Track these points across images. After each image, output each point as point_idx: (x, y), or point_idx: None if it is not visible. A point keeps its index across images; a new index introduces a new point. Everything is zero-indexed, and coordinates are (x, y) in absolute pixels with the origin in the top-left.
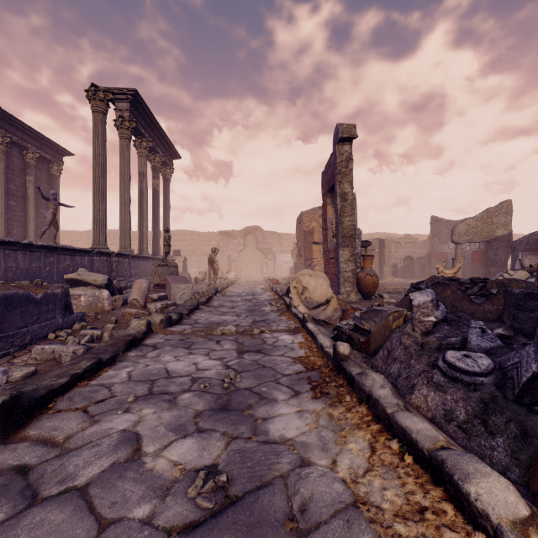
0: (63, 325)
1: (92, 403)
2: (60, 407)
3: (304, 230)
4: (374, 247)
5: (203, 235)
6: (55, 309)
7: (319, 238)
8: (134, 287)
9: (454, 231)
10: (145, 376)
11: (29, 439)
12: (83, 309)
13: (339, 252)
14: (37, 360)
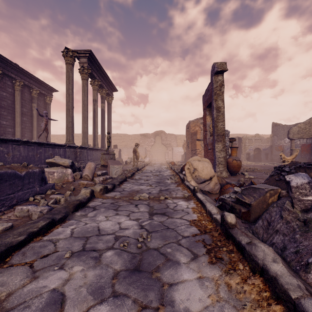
0: (39, 192)
1: (38, 257)
2: (13, 261)
3: (191, 132)
4: (236, 142)
5: (131, 136)
6: (35, 182)
7: (200, 137)
8: (86, 167)
9: (289, 131)
10: (82, 233)
11: None
12: (56, 181)
13: (215, 145)
14: (17, 216)
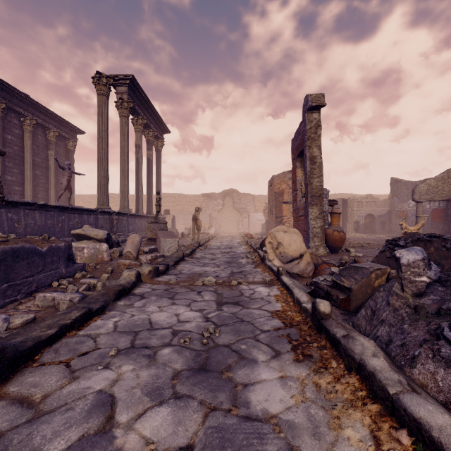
0: (66, 274)
1: (76, 355)
2: (45, 359)
3: (275, 192)
4: (339, 206)
5: (189, 197)
6: (59, 260)
7: (289, 198)
8: (128, 241)
9: (415, 191)
10: (129, 326)
11: (7, 396)
12: (86, 260)
13: (308, 210)
14: (39, 306)
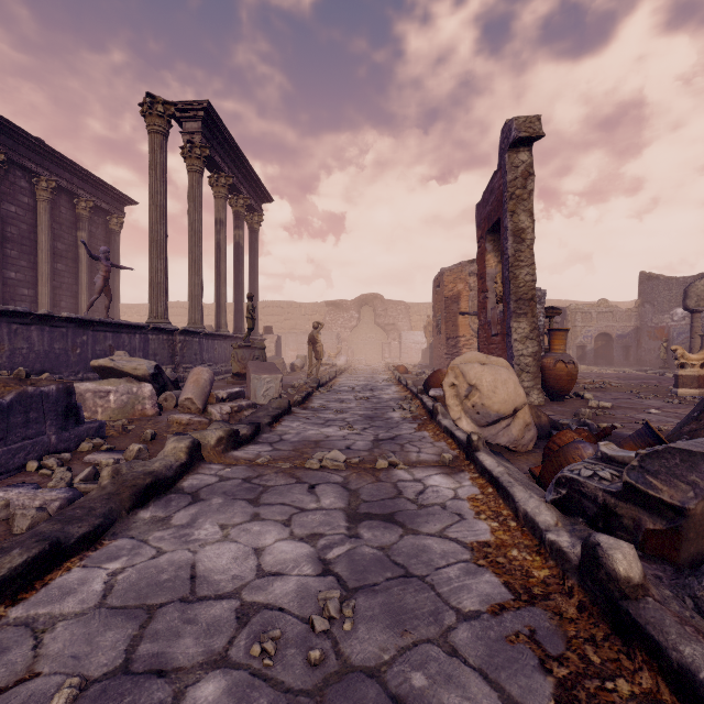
0: (58, 446)
1: None
2: None
3: (446, 296)
4: (557, 318)
5: (304, 307)
6: (44, 419)
7: (469, 306)
8: (188, 379)
9: (689, 292)
10: (140, 590)
11: None
12: (113, 414)
13: (511, 325)
14: None
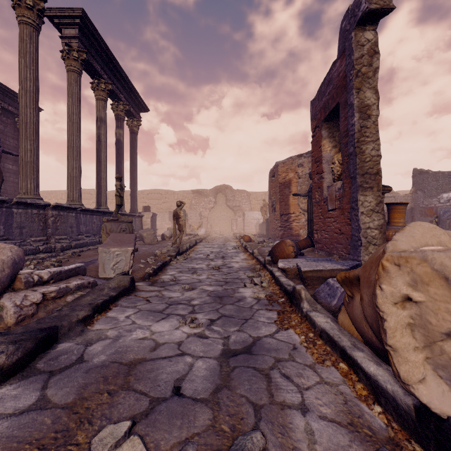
0: None
1: None
2: None
3: (280, 182)
4: None
5: (177, 194)
6: None
7: (298, 190)
8: None
9: None
10: None
11: None
12: None
13: (357, 198)
14: None
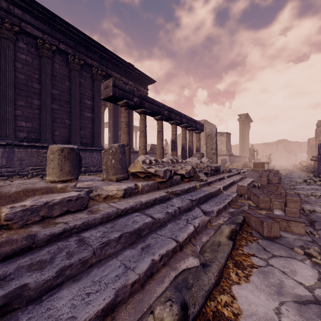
0: None
1: None
2: None
3: (310, 145)
4: None
5: (254, 145)
6: None
7: None
8: None
9: None
10: None
11: None
12: None
13: None
14: None
